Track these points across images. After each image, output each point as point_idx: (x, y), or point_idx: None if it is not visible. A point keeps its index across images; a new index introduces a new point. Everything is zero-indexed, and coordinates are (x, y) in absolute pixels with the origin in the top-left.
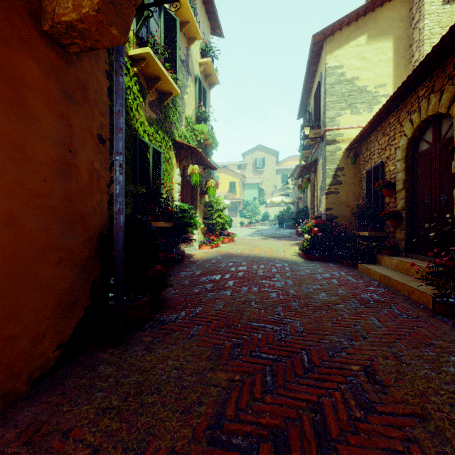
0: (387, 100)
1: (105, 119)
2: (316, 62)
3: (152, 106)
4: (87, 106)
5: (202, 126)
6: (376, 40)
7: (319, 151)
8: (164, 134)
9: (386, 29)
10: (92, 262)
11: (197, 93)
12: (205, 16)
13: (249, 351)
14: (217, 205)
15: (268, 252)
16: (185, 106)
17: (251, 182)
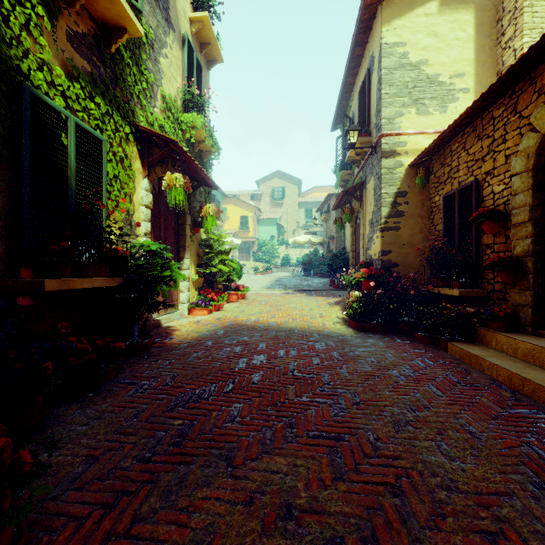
0: (510, 65)
1: None
2: (363, 42)
3: (79, 44)
4: None
5: (194, 117)
6: (451, 9)
7: (368, 169)
8: (112, 107)
9: None
10: None
11: (185, 63)
12: None
13: None
14: (220, 244)
15: (298, 317)
16: (163, 76)
17: (268, 217)
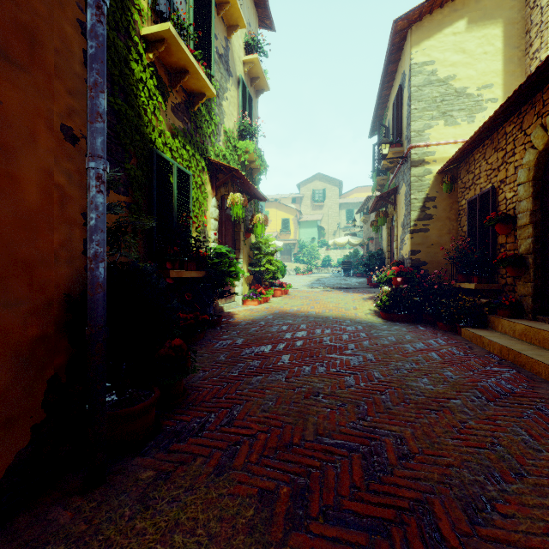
0: (508, 97)
1: (78, 101)
2: (396, 60)
3: (177, 112)
4: (39, 73)
5: (247, 143)
6: (479, 26)
7: (400, 175)
8: (194, 150)
9: (493, 10)
10: (50, 345)
11: (240, 100)
12: (250, 2)
13: (322, 507)
14: (267, 247)
15: (334, 309)
16: (224, 115)
17: (308, 219)
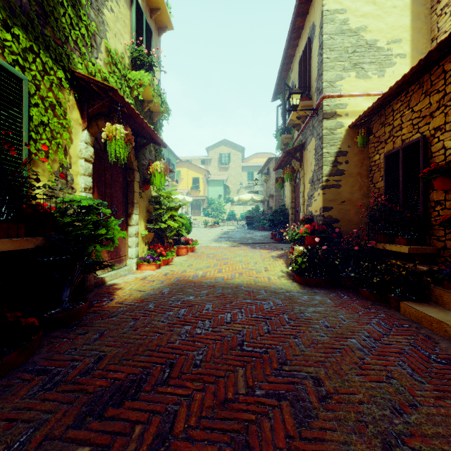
0: None
1: None
2: (304, 13)
3: None
4: None
5: (141, 74)
6: None
7: (308, 131)
8: (38, 45)
9: None
10: None
11: (133, 22)
12: None
13: None
14: (170, 201)
15: (244, 272)
16: (108, 29)
17: (216, 178)
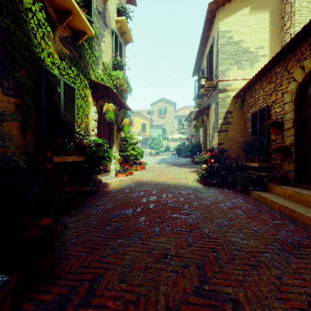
0: (281, 48)
1: None
2: (209, 29)
3: (64, 42)
4: None
5: (118, 73)
6: (256, 12)
7: (211, 98)
8: (79, 71)
9: (264, 4)
10: None
11: (113, 44)
12: None
13: None
14: (131, 139)
15: (173, 178)
16: (102, 52)
17: (157, 124)
